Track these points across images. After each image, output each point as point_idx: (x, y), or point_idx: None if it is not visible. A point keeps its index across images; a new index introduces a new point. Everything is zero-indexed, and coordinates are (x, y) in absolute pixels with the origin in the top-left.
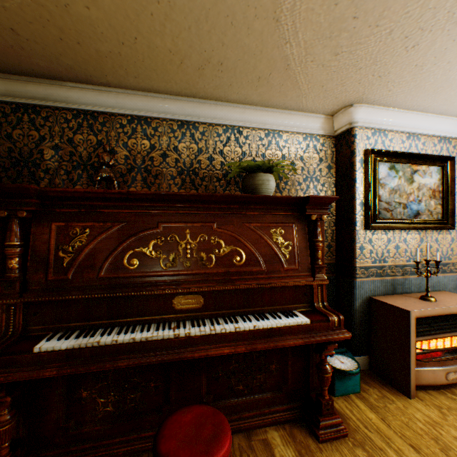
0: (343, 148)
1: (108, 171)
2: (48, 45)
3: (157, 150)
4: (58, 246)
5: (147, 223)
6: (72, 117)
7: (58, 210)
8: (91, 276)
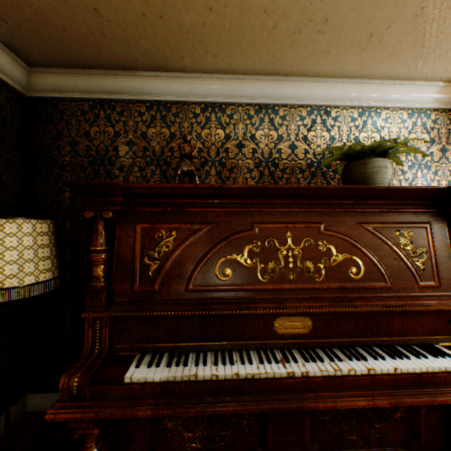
0: None
1: (188, 164)
2: (129, 25)
3: (232, 140)
4: (142, 252)
5: (239, 224)
6: (145, 110)
7: (142, 209)
8: (179, 288)
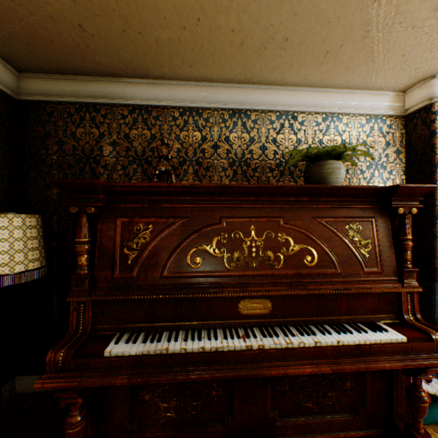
0: (418, 129)
1: (165, 164)
2: (111, 39)
3: (208, 141)
4: (122, 243)
5: (209, 219)
6: (128, 113)
7: (122, 205)
8: (155, 275)
